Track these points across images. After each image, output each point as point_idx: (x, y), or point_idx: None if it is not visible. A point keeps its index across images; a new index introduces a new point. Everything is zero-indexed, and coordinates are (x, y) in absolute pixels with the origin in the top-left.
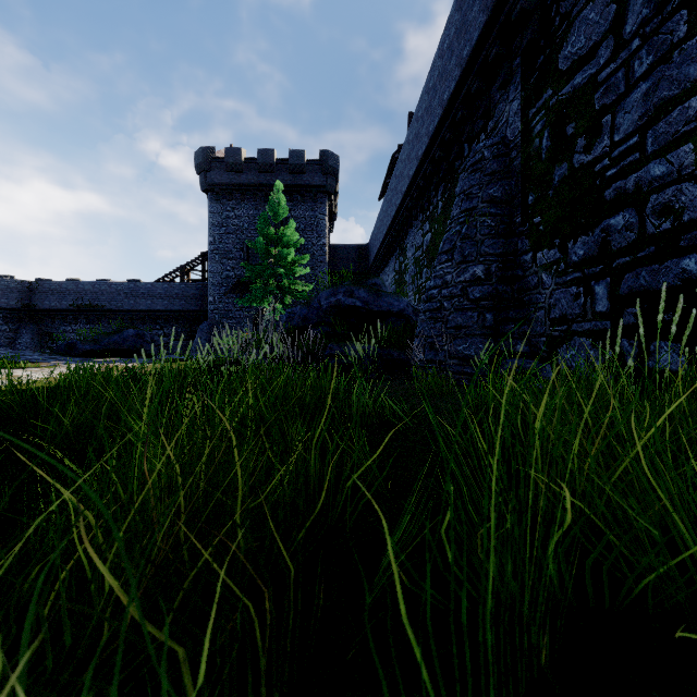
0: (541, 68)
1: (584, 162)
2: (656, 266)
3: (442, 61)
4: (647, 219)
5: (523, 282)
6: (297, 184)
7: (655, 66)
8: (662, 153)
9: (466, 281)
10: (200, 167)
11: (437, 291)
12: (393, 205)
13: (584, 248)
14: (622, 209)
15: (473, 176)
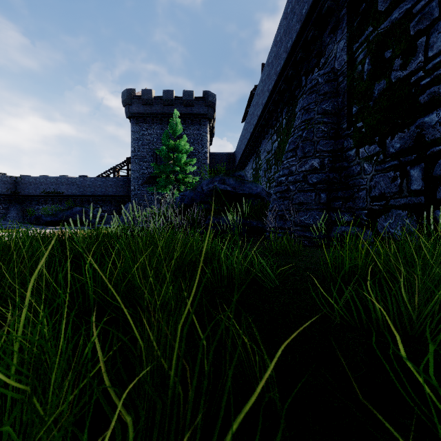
0: (363, 12)
1: (400, 77)
2: None
3: (286, 21)
4: None
5: (348, 171)
6: (188, 113)
7: None
8: None
9: (306, 170)
10: (125, 102)
11: (285, 178)
12: (251, 124)
13: (400, 142)
14: (435, 109)
15: (310, 96)
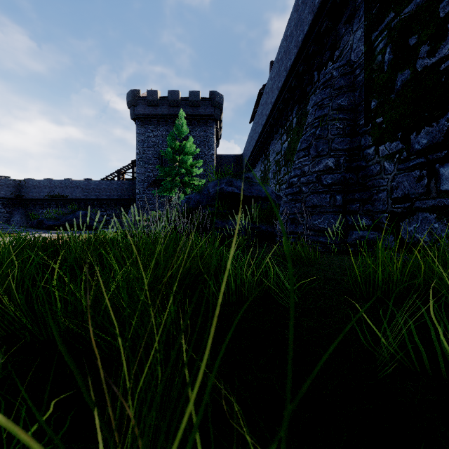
0: None
1: (427, 65)
2: None
3: (297, 13)
4: None
5: (366, 170)
6: (195, 114)
7: None
8: None
9: (320, 170)
10: (130, 103)
11: (296, 179)
12: (260, 125)
13: (427, 137)
14: None
15: (324, 91)
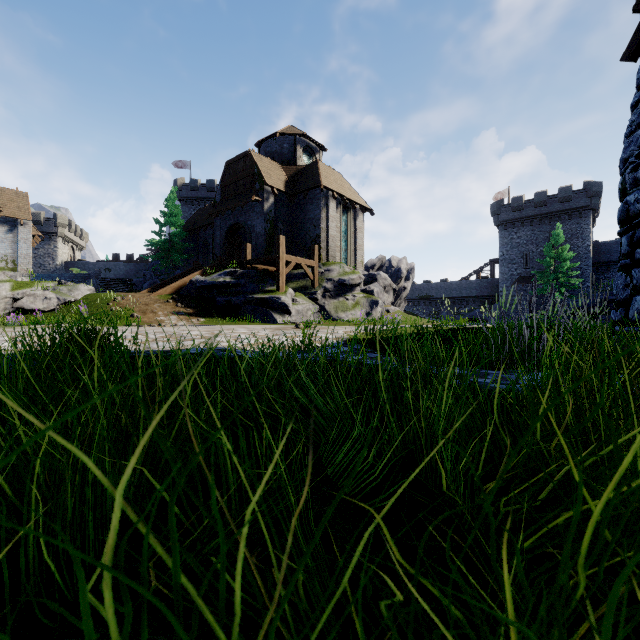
0: None
1: None
2: None
3: None
4: None
5: None
6: (565, 209)
7: None
8: None
9: None
10: (494, 213)
11: None
12: None
13: None
14: None
15: None
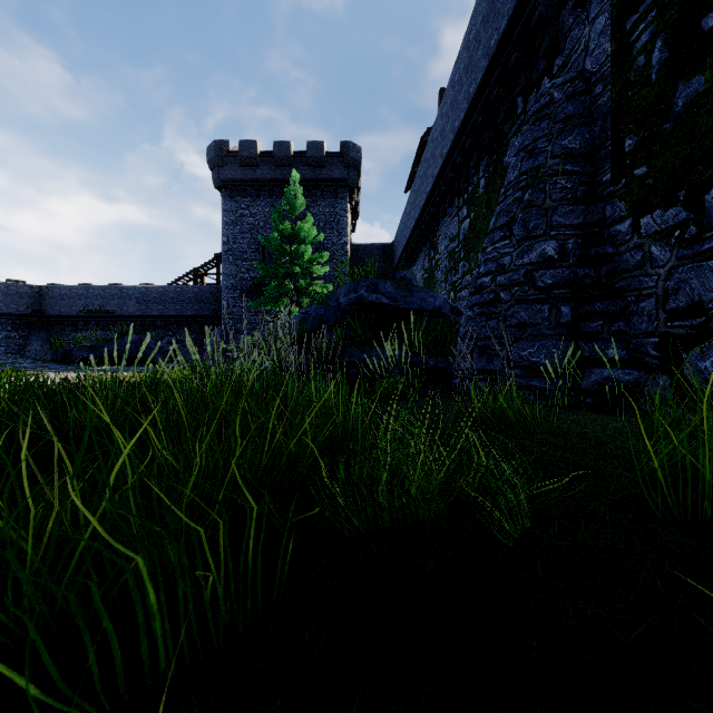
0: None
1: None
2: None
3: None
4: None
5: (614, 262)
6: (316, 178)
7: None
8: None
9: (532, 263)
10: (213, 162)
11: (489, 278)
12: (422, 193)
13: None
14: None
15: (537, 126)
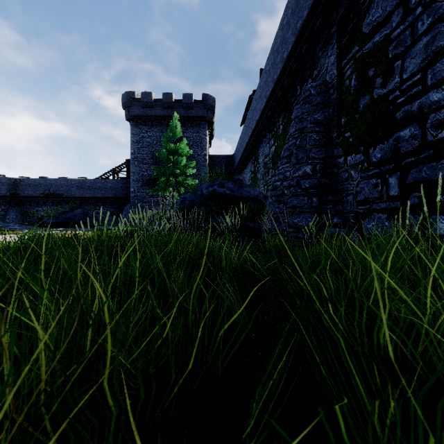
0: (350, 32)
1: (381, 94)
2: (434, 163)
3: (283, 32)
4: (427, 131)
5: (337, 177)
6: (188, 116)
7: (433, 25)
8: (439, 84)
9: (299, 176)
10: (125, 104)
11: (280, 183)
12: (250, 128)
13: (381, 153)
14: (409, 125)
15: (304, 107)
